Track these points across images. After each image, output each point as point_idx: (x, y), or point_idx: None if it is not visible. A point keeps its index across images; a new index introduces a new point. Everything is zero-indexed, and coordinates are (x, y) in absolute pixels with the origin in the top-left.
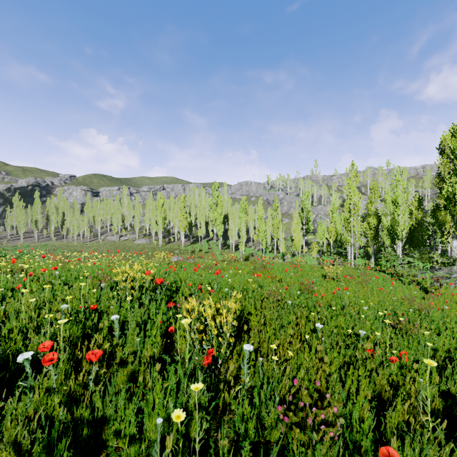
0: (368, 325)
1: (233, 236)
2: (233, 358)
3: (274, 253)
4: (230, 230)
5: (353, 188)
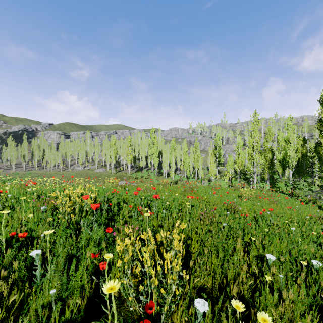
0: (313, 252)
1: (166, 166)
2: (180, 313)
3: (195, 178)
4: (164, 162)
5: (256, 130)
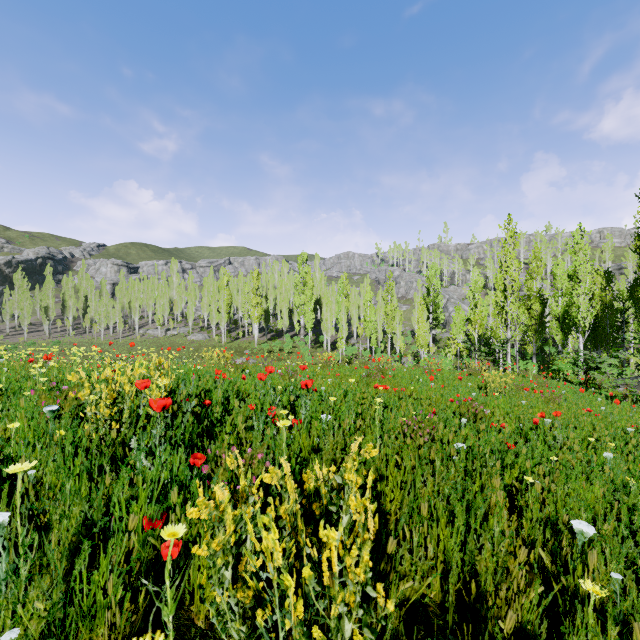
0: None
1: (329, 329)
2: None
3: (388, 353)
4: (325, 321)
5: (511, 255)
